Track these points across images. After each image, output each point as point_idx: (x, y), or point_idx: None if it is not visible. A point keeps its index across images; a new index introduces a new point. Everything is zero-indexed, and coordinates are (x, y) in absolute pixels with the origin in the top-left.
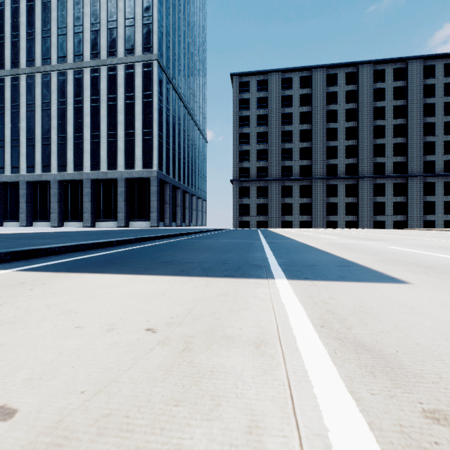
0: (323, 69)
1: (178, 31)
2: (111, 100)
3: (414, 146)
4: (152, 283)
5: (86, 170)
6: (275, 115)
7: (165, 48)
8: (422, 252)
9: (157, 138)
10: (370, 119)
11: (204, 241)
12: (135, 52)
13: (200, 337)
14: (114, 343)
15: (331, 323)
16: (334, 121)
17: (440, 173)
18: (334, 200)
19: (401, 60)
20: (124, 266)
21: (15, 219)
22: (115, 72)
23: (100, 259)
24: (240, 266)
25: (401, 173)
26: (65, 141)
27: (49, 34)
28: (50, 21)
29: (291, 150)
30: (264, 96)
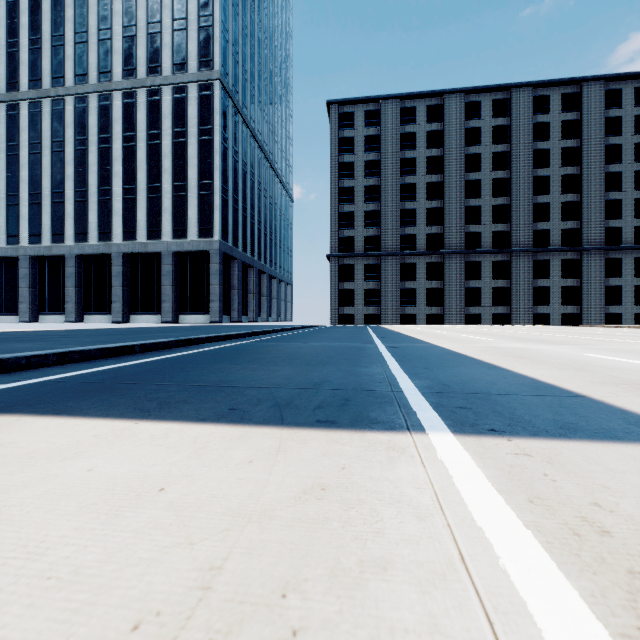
0: (460, 94)
1: (251, 40)
2: (153, 137)
3: (592, 206)
4: (155, 447)
5: (117, 240)
6: (391, 161)
7: (232, 62)
8: None
9: (220, 194)
10: (528, 167)
11: (286, 345)
12: (187, 68)
13: None
14: None
15: None
16: (476, 171)
17: (629, 245)
18: (476, 284)
19: (572, 82)
20: (124, 396)
21: (12, 312)
22: (159, 97)
23: (91, 379)
24: (348, 395)
25: (573, 245)
26: (86, 198)
27: (62, 42)
28: (63, 23)
29: (414, 212)
30: (374, 134)
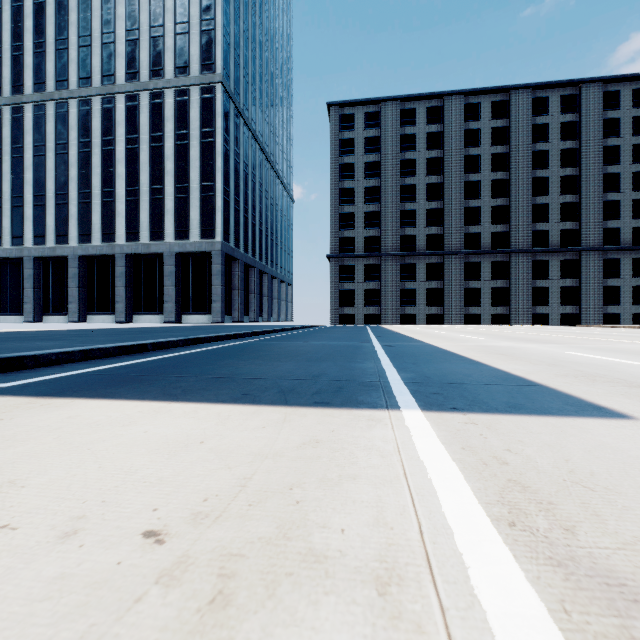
0: (459, 96)
1: (253, 42)
2: (155, 140)
3: (590, 207)
4: (189, 419)
5: (120, 241)
6: (391, 163)
7: (233, 65)
8: (624, 360)
9: (222, 195)
10: (527, 168)
11: (288, 344)
12: (190, 71)
13: (256, 559)
14: (59, 578)
15: (528, 516)
16: (475, 172)
17: (627, 245)
18: (475, 285)
19: (571, 84)
20: (152, 385)
21: (17, 312)
22: (161, 100)
23: (118, 372)
24: (342, 385)
25: (572, 245)
26: (89, 199)
27: (66, 46)
28: (67, 26)
29: (414, 213)
30: (375, 135)
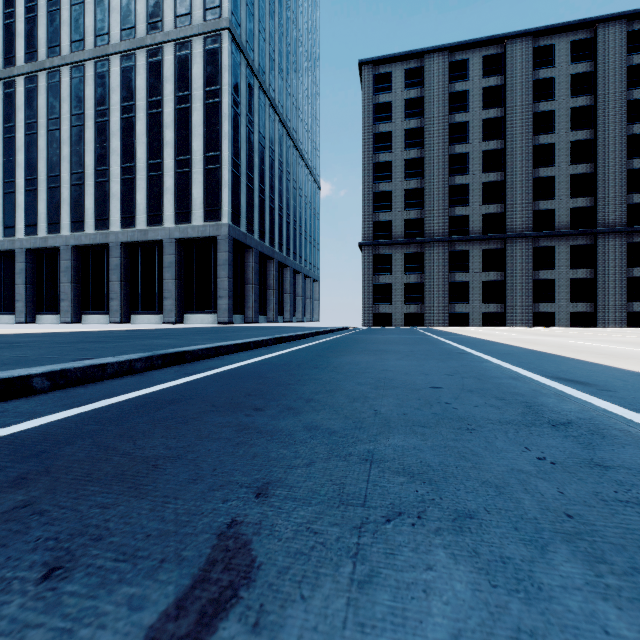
0: (526, 38)
1: None
2: (153, 105)
3: None
4: None
5: (114, 227)
6: (437, 128)
7: (245, 13)
8: None
9: (230, 168)
10: (620, 122)
11: None
12: (192, 19)
13: None
14: None
15: None
16: (548, 132)
17: None
18: (548, 275)
19: None
20: None
21: (11, 311)
22: (160, 58)
23: None
24: None
25: None
26: (82, 181)
27: (58, 6)
28: None
29: (466, 188)
30: (416, 96)
